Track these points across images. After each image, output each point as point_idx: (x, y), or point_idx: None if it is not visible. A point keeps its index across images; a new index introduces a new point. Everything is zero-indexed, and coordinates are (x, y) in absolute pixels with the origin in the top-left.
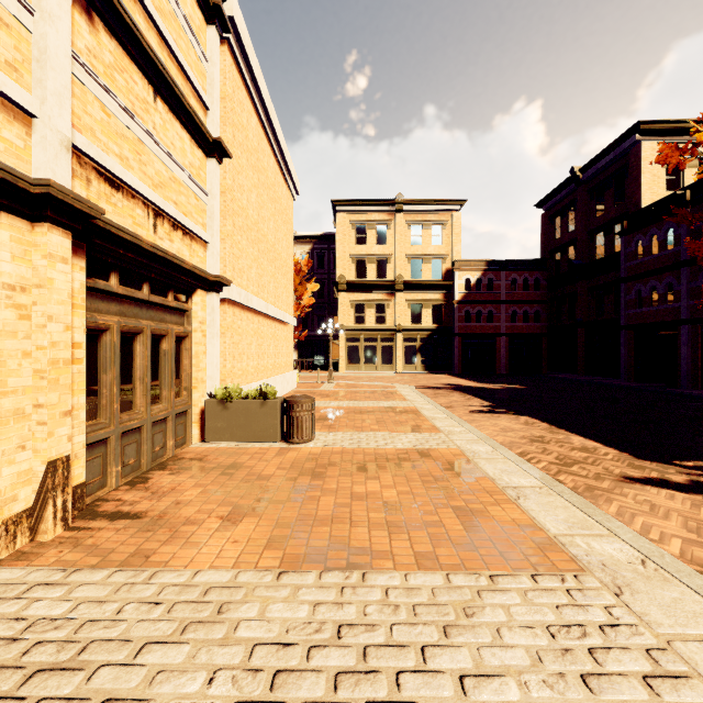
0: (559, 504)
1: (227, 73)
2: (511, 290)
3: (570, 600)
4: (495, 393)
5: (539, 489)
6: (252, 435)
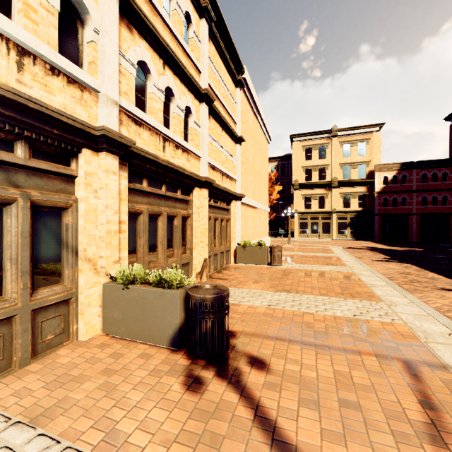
0: (389, 289)
1: (242, 101)
2: (421, 182)
3: (370, 305)
4: (397, 252)
5: (384, 285)
6: (255, 261)
